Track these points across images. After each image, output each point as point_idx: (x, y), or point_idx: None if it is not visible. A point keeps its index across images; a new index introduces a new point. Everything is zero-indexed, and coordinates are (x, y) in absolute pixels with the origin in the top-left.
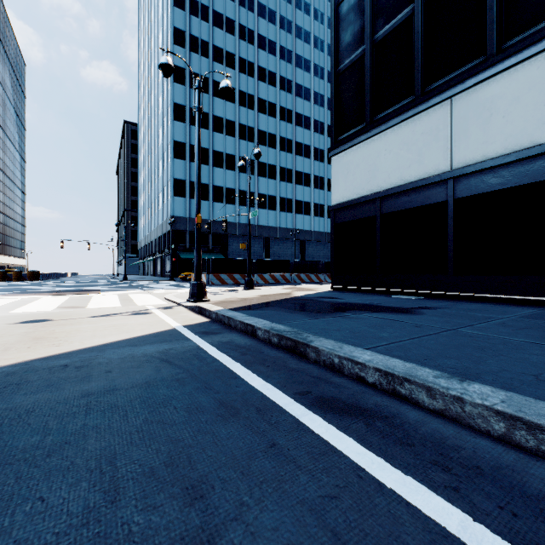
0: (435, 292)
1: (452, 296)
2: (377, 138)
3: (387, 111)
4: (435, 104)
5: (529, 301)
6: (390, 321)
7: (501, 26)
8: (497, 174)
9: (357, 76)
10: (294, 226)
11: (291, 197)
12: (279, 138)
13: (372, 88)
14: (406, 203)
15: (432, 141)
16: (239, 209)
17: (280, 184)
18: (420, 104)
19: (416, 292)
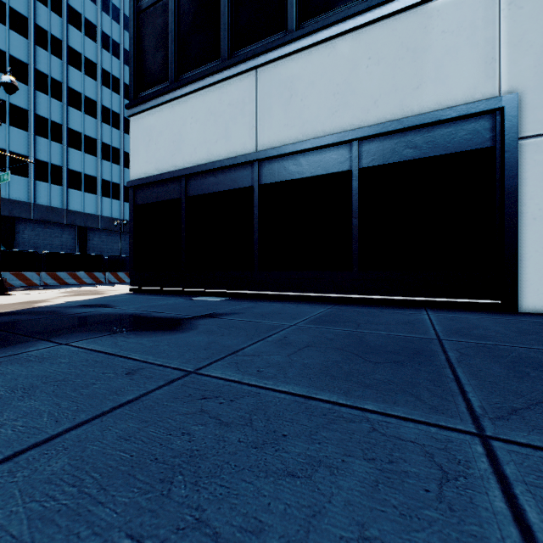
0: (242, 291)
1: (257, 296)
2: (183, 101)
3: (194, 70)
4: (241, 72)
5: (322, 298)
6: (97, 360)
7: (300, 4)
8: (297, 161)
9: (161, 19)
10: (122, 217)
11: (119, 181)
12: (102, 107)
13: (178, 38)
14: (214, 185)
15: (238, 115)
16: (36, 184)
17: (103, 163)
18: (227, 69)
19: (223, 292)
